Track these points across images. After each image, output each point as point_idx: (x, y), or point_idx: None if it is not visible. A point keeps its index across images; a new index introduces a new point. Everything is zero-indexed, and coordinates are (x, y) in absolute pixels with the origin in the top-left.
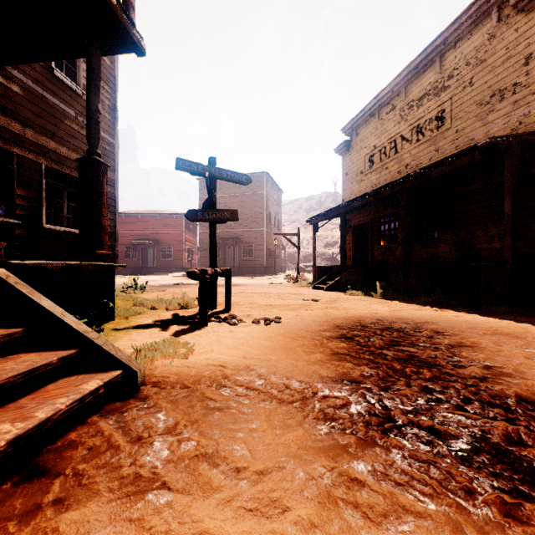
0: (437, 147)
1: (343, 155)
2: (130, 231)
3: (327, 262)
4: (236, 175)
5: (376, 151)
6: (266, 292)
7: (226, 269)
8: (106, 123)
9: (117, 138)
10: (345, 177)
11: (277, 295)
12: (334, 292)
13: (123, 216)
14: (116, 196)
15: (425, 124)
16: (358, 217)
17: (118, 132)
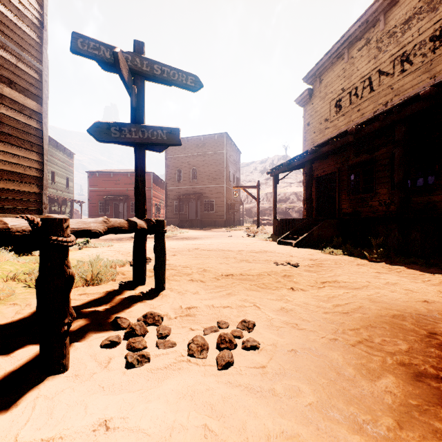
0: (433, 73)
1: (305, 105)
2: (104, 188)
3: (280, 216)
4: (178, 74)
5: (345, 94)
6: (225, 248)
7: (155, 221)
8: (27, 41)
9: (45, 63)
10: (307, 128)
11: (239, 253)
12: (306, 248)
13: (97, 174)
14: (44, 133)
15: (415, 50)
16: (322, 168)
17: (47, 57)
